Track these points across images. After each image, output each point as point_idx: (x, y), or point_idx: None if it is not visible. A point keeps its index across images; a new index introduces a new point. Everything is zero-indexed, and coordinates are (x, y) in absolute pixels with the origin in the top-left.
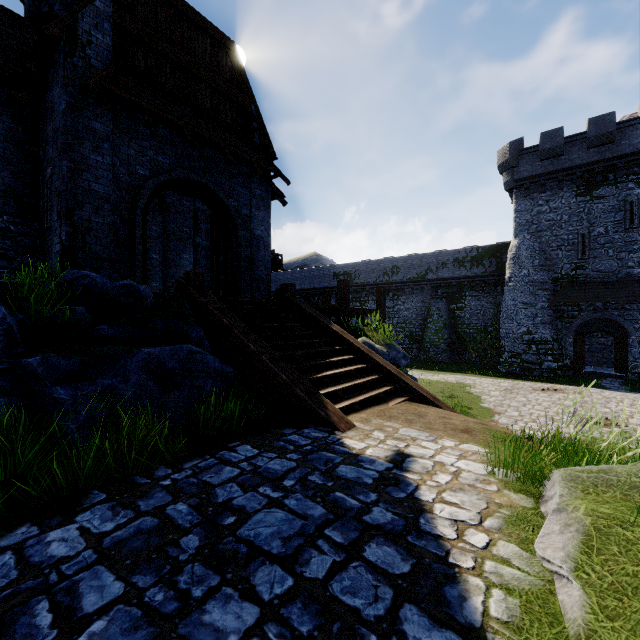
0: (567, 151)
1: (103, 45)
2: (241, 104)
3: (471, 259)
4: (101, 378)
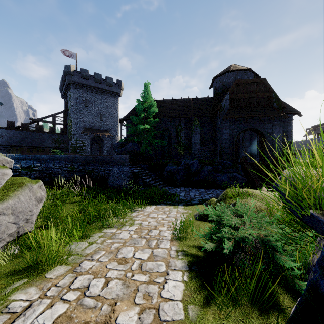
0: None
1: (226, 105)
2: (268, 96)
3: None
4: (221, 176)
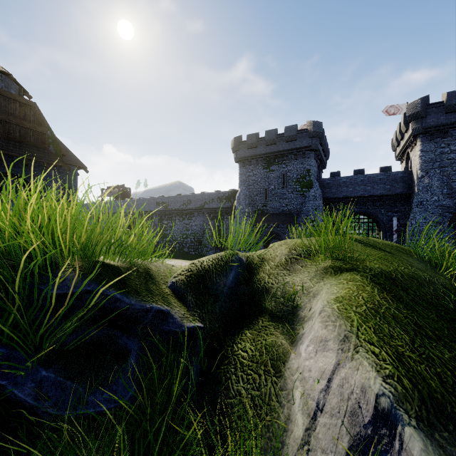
0: (259, 145)
1: None
2: (40, 132)
3: (225, 198)
4: None
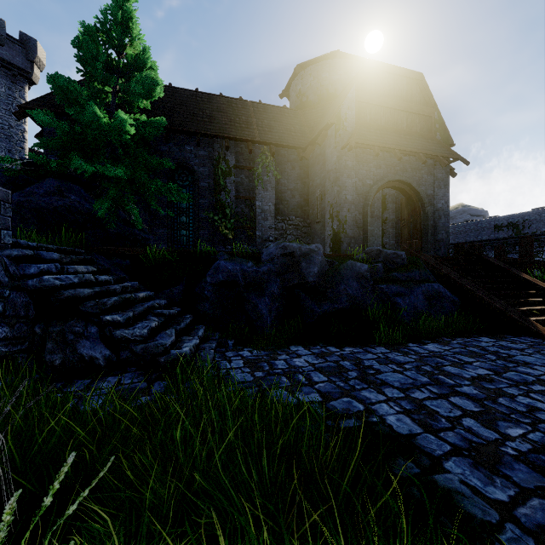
0: None
1: (351, 117)
2: (427, 115)
3: None
4: (410, 296)
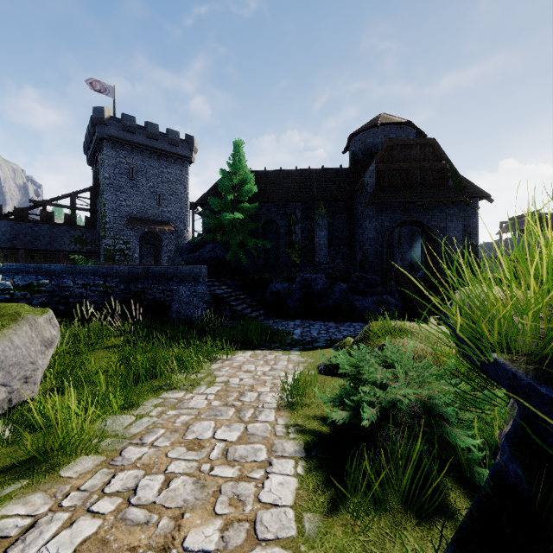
0: None
1: (372, 182)
2: (439, 168)
3: None
4: (363, 301)
